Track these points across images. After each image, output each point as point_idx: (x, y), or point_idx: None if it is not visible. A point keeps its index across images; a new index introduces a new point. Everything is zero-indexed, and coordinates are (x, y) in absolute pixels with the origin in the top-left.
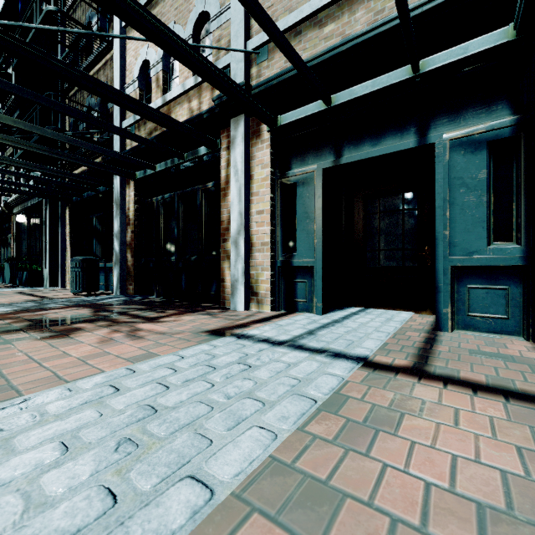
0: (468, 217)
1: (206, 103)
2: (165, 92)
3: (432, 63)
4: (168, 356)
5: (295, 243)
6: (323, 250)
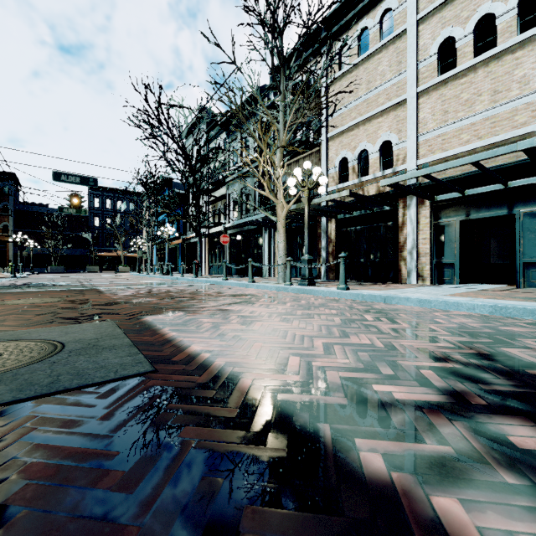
0: (531, 243)
1: None
2: (358, 175)
3: (513, 184)
4: (418, 287)
5: (442, 253)
6: (459, 256)
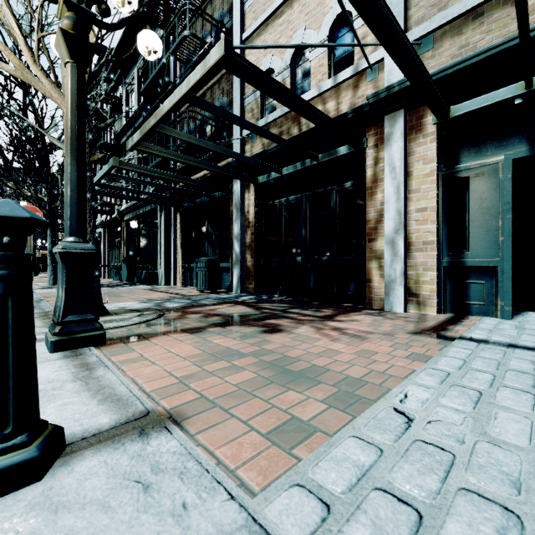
0: None
1: (347, 102)
2: None
3: None
4: (443, 358)
5: (463, 242)
6: (511, 248)
